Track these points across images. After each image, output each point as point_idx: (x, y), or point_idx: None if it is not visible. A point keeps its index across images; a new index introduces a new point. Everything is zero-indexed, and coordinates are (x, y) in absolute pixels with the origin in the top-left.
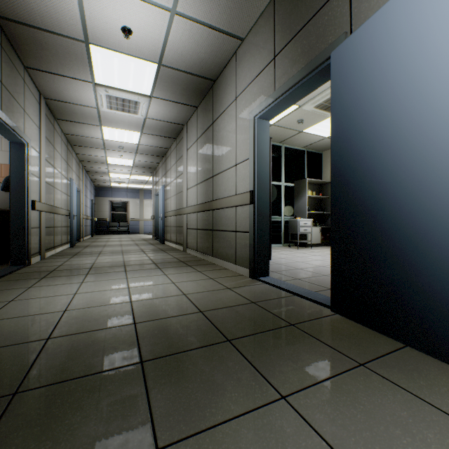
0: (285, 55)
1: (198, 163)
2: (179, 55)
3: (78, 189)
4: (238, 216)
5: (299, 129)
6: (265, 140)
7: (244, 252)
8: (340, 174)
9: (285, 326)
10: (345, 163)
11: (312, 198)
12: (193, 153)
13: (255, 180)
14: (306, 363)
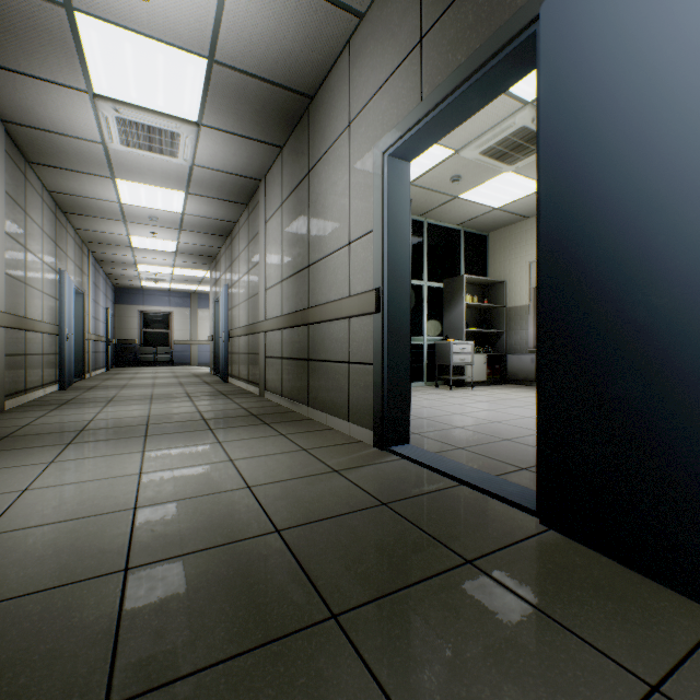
0: (441, 31)
1: (283, 245)
2: (247, 43)
3: (80, 289)
4: (353, 335)
5: (454, 193)
6: (402, 197)
7: (364, 399)
8: (563, 247)
9: (456, 567)
10: (574, 223)
11: (472, 308)
12: (276, 227)
13: (385, 269)
14: (523, 689)
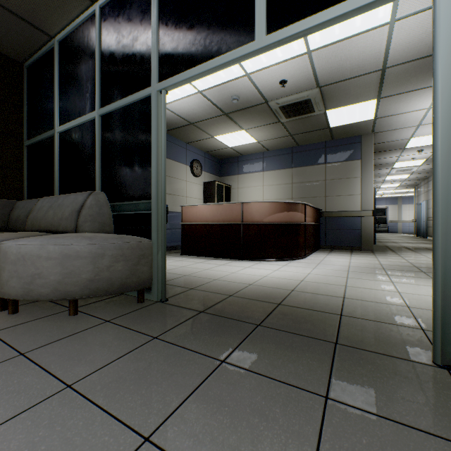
0: None
1: None
2: None
3: None
4: None
5: None
6: None
7: None
8: None
9: None
10: None
11: None
12: None
13: None
14: None
